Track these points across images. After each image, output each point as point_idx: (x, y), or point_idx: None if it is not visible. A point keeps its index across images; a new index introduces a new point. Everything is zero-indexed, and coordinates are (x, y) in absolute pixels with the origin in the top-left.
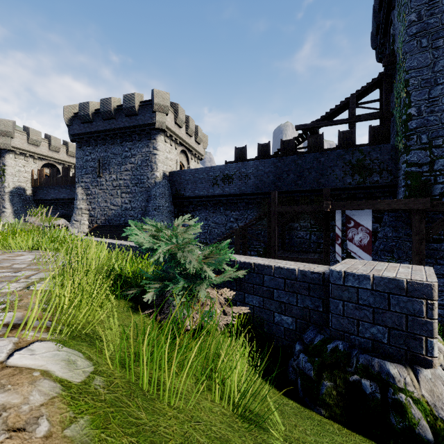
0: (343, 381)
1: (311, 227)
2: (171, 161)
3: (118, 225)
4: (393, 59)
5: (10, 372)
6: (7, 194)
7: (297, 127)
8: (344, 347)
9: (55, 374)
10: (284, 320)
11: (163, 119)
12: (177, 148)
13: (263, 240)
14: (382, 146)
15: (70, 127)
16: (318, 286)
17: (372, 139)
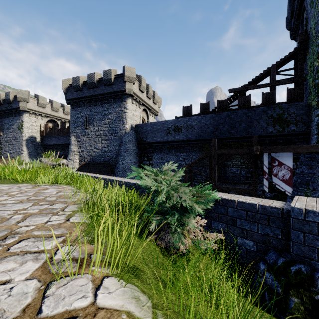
0: (308, 299)
1: (241, 164)
2: (136, 117)
3: (100, 162)
4: (307, 37)
5: (104, 314)
6: (24, 141)
7: (230, 91)
8: (306, 270)
9: (135, 315)
10: (246, 243)
11: (131, 87)
12: (140, 108)
13: (204, 174)
14: (298, 103)
15: (66, 94)
16: (277, 218)
17: (289, 98)
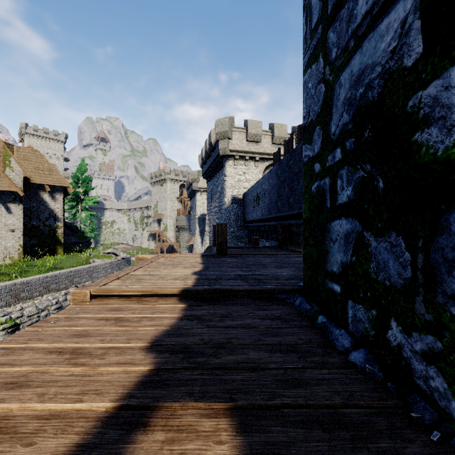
0: None
1: None
2: (248, 182)
3: None
4: None
5: None
6: (197, 219)
7: None
8: None
9: None
10: None
11: (225, 145)
12: (261, 165)
13: None
14: None
15: (203, 169)
16: None
17: None
